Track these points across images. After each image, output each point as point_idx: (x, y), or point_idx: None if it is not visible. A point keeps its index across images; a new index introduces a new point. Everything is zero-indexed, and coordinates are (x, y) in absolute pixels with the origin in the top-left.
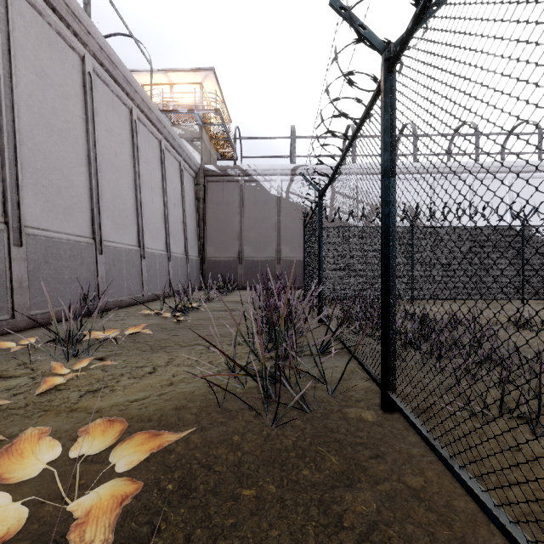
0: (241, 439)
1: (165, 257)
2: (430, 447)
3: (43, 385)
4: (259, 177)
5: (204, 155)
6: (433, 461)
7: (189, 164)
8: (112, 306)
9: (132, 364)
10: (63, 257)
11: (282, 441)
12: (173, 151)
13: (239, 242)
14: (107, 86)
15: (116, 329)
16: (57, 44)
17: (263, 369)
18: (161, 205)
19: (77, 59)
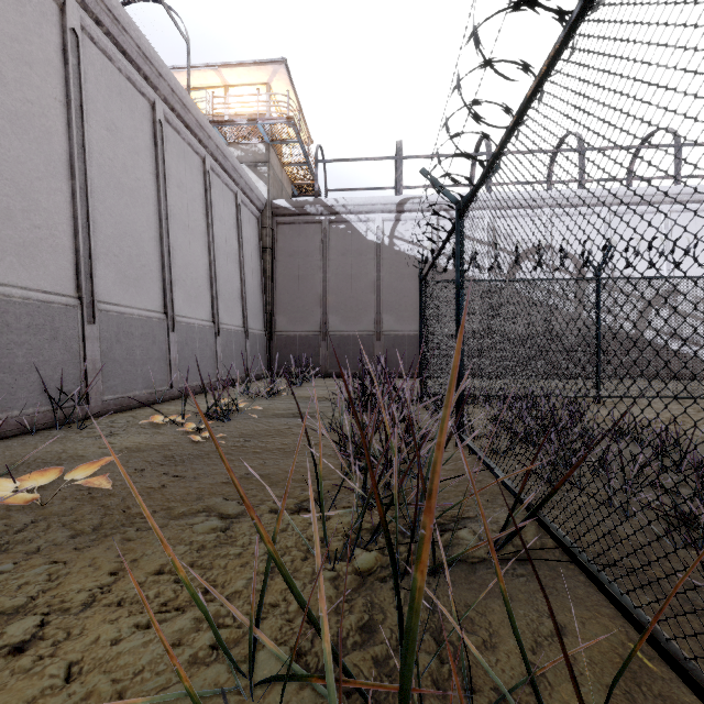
0: None
1: (210, 331)
2: None
3: None
4: (351, 215)
5: (272, 187)
6: None
7: (251, 197)
8: (113, 407)
9: (3, 595)
10: (13, 328)
11: None
12: (225, 176)
13: (321, 310)
14: (110, 60)
15: (57, 467)
16: None
17: None
18: (205, 253)
19: (52, 4)
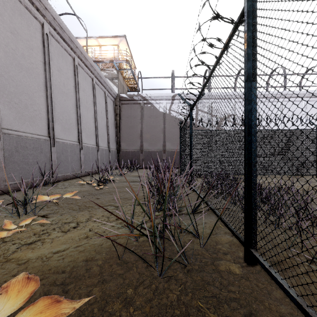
0: (134, 293)
1: (95, 149)
2: (303, 313)
3: None
4: (153, 101)
5: (119, 88)
6: None
7: (111, 93)
8: (61, 179)
9: (63, 220)
10: (28, 148)
11: (168, 296)
12: (101, 85)
13: (140, 140)
14: (58, 43)
15: (58, 194)
16: (25, 14)
17: (153, 232)
18: (93, 117)
19: (39, 25)
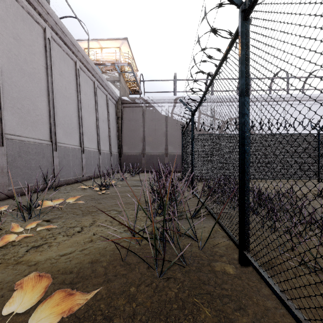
0: (136, 291)
1: (97, 153)
2: (284, 305)
3: (2, 242)
4: (155, 104)
5: (121, 91)
6: (285, 313)
7: (112, 96)
8: (63, 183)
9: (67, 225)
10: (31, 153)
11: (167, 293)
12: (102, 88)
13: (142, 144)
14: (60, 47)
15: (61, 199)
16: (27, 20)
17: (154, 235)
18: (95, 121)
19: (41, 29)
